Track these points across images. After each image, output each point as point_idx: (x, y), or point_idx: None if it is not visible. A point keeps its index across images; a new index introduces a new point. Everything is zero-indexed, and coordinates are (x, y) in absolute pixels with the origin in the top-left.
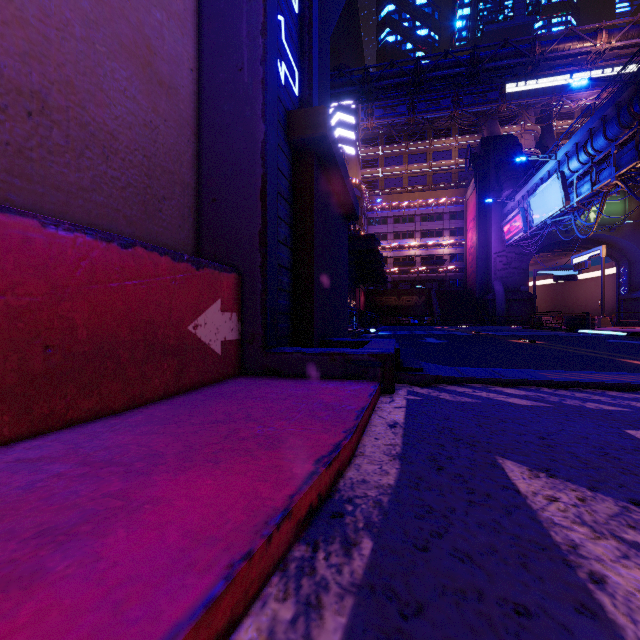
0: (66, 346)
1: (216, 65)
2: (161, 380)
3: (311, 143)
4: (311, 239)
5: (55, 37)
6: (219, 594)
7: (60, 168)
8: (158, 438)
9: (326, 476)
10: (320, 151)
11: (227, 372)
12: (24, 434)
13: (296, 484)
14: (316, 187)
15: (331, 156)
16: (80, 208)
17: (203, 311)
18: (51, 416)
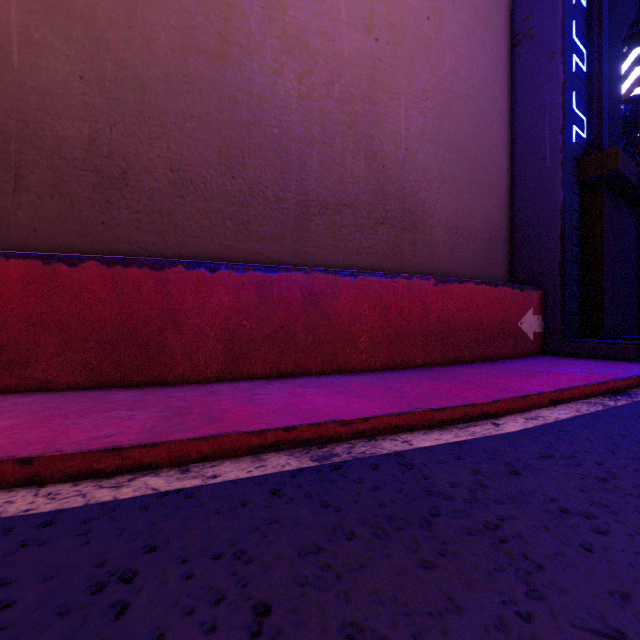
0: (480, 330)
1: (524, 160)
2: (507, 349)
3: (601, 178)
4: (601, 254)
5: (460, 198)
6: (586, 385)
7: (461, 254)
8: (527, 367)
9: (620, 383)
10: (611, 180)
11: (536, 351)
12: (470, 361)
13: (605, 379)
14: (606, 210)
15: (623, 179)
16: (467, 269)
17: (524, 315)
18: (476, 356)
